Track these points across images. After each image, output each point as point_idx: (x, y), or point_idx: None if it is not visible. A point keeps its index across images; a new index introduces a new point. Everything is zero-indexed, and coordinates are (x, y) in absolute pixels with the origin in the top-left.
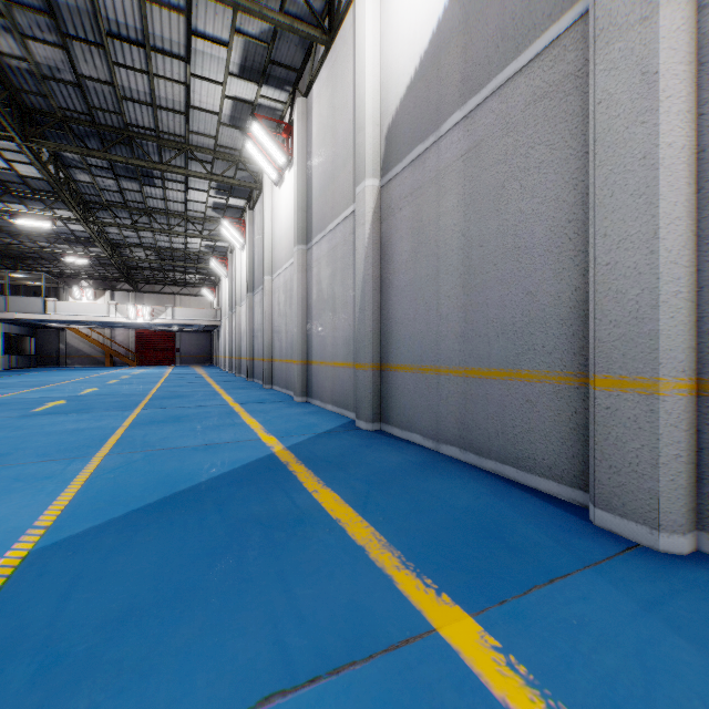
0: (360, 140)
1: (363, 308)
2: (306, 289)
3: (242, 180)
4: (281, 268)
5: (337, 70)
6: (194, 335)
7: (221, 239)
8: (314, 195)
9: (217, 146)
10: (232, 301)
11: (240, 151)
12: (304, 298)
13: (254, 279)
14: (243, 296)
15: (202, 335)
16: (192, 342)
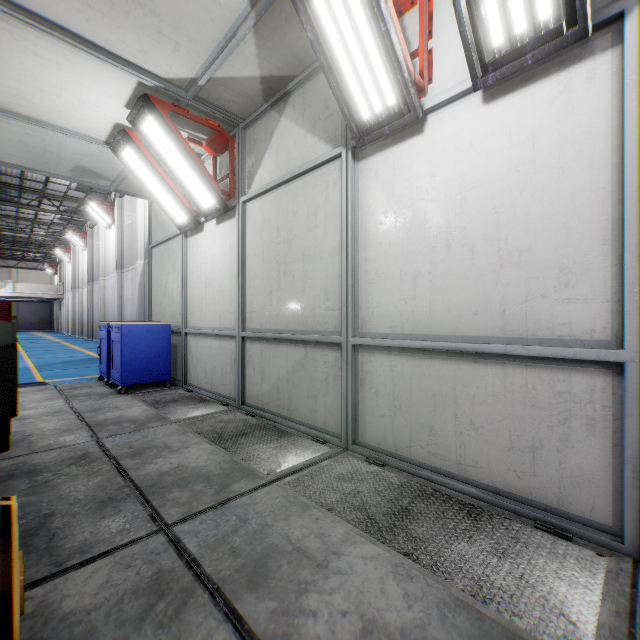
0: (137, 244)
1: (138, 308)
2: (122, 292)
3: (84, 209)
4: (110, 276)
5: (133, 202)
6: (33, 304)
7: (66, 239)
8: (125, 248)
9: (66, 196)
10: (75, 282)
11: (83, 199)
12: (120, 296)
13: (93, 274)
14: (85, 282)
15: (42, 304)
16: (31, 311)
